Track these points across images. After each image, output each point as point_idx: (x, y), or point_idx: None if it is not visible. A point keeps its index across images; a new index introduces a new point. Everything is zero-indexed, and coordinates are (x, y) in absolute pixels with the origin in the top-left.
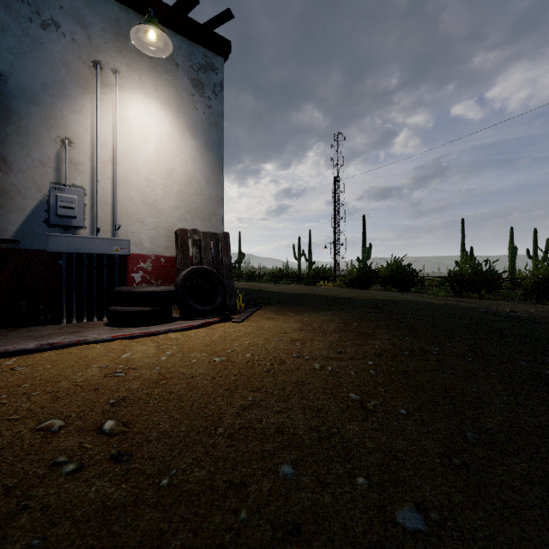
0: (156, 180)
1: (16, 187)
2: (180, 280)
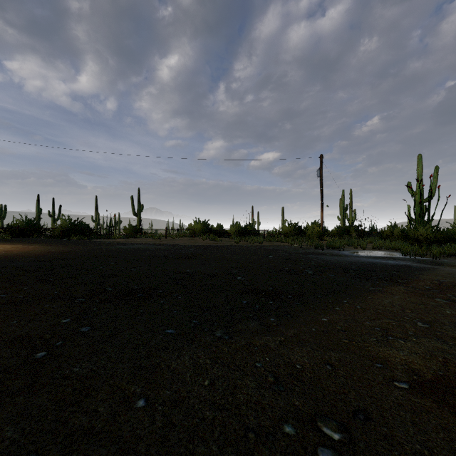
0: None
1: None
2: None
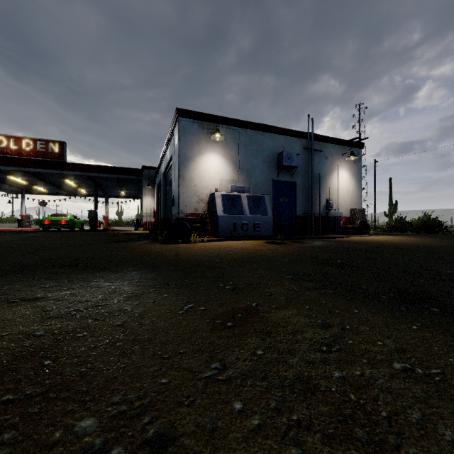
0: (345, 194)
1: (321, 200)
2: (358, 223)
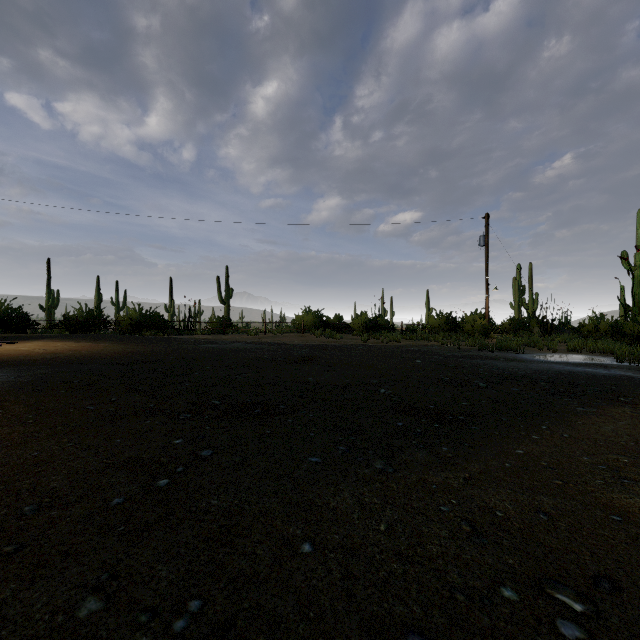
0: None
1: None
2: None
